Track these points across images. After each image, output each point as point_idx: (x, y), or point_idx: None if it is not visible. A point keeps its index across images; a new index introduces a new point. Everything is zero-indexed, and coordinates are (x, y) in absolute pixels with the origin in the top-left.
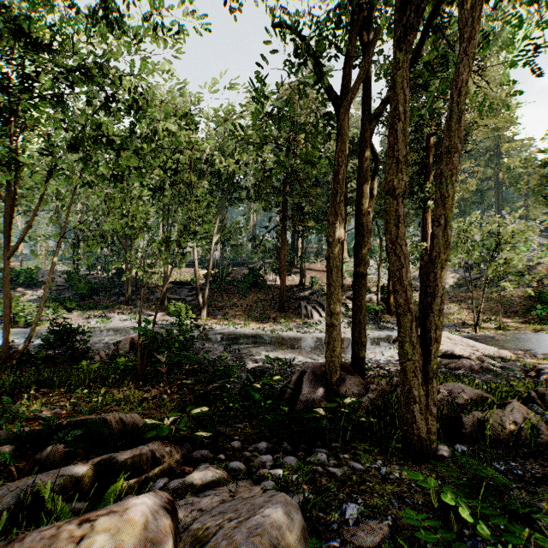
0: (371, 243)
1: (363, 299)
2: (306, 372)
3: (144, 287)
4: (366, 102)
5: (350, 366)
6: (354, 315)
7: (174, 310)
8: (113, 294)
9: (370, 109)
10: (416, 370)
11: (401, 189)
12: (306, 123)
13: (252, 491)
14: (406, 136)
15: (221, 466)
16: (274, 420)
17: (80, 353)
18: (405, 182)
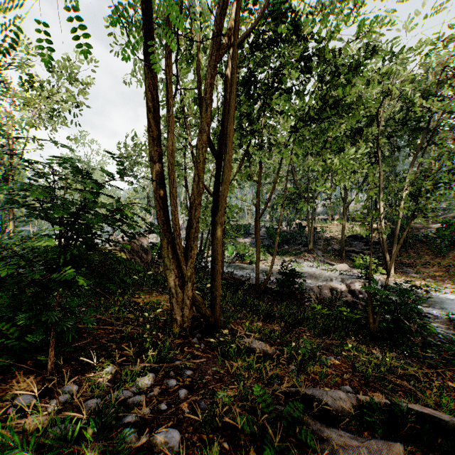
0: None
1: None
2: None
3: (320, 239)
4: None
5: None
6: None
7: (359, 263)
8: (297, 244)
9: None
10: None
11: None
12: None
13: None
14: None
15: None
16: None
17: (300, 293)
18: None
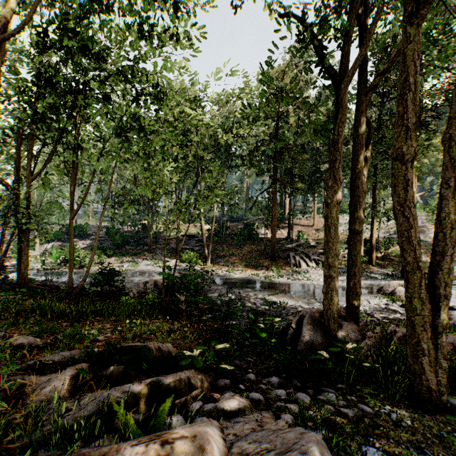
0: (365, 203)
1: (358, 253)
2: (304, 317)
3: (161, 239)
4: (361, 76)
5: (345, 314)
6: (349, 268)
7: (185, 258)
8: (139, 244)
9: (364, 82)
10: (425, 324)
11: (410, 155)
12: (294, 99)
13: (278, 424)
14: (415, 105)
15: (242, 395)
16: (283, 359)
17: (119, 290)
18: (414, 148)
